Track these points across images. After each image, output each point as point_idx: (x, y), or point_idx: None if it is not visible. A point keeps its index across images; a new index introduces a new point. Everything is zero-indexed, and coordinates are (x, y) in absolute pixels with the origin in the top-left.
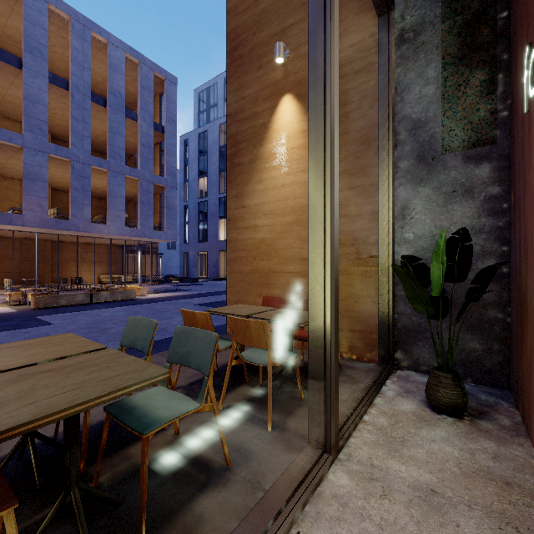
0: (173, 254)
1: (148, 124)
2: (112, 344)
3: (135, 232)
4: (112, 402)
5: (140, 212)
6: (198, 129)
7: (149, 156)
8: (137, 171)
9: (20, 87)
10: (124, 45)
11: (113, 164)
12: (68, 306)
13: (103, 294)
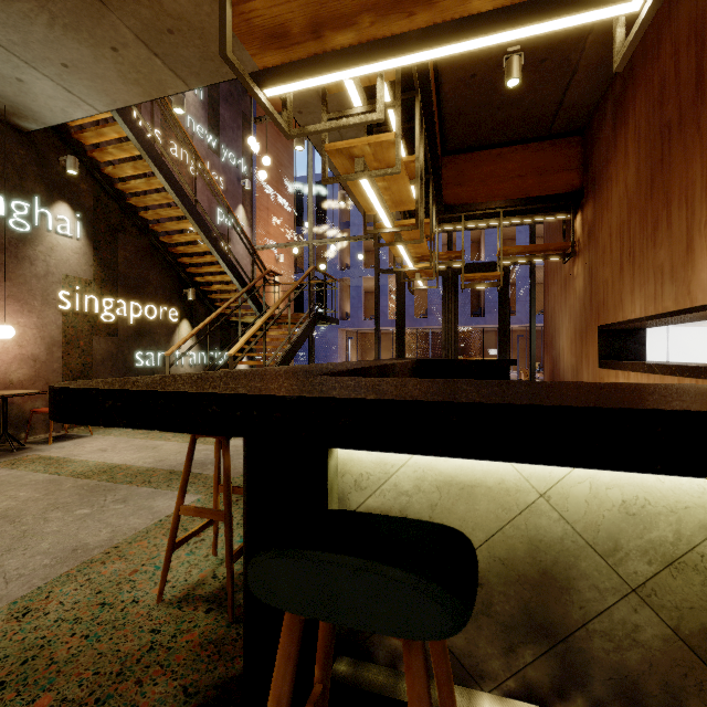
0: None
1: None
2: None
3: None
4: None
5: None
6: None
7: None
8: None
9: None
10: None
11: None
12: None
13: None
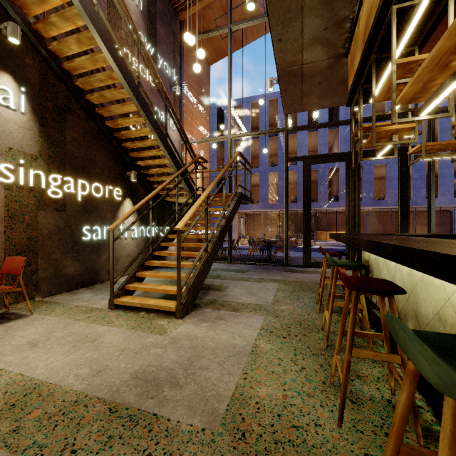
0: None
1: None
2: None
3: None
4: None
5: None
6: None
7: None
8: None
9: None
10: None
11: None
12: None
13: None
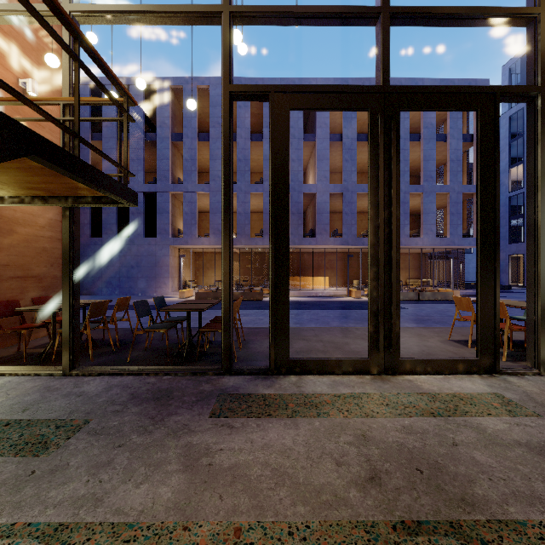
0: (470, 258)
1: (457, 139)
2: (467, 324)
3: (444, 241)
4: (515, 337)
5: (449, 222)
6: (509, 111)
7: (458, 169)
8: (446, 186)
9: (364, 152)
10: (435, 81)
11: (425, 187)
12: (404, 300)
13: (427, 293)
